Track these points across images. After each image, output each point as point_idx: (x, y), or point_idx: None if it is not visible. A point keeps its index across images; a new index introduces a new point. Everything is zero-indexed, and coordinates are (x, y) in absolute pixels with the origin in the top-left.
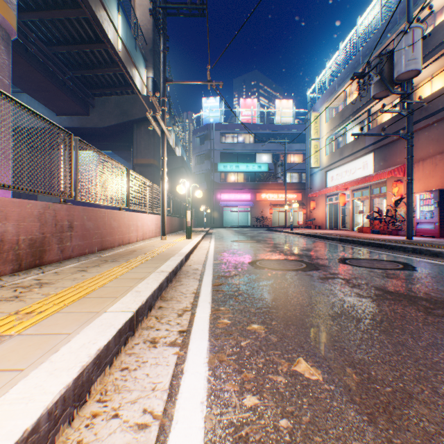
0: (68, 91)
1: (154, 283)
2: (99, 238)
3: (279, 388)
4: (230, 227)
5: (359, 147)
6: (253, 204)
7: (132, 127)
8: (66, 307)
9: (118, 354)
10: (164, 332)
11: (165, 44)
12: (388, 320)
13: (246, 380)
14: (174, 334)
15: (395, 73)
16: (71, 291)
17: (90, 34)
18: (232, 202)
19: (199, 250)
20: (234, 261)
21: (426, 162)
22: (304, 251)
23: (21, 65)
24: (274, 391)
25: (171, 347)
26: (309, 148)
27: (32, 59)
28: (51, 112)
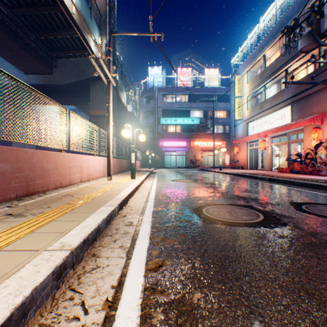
0: (31, 52)
1: None
2: (22, 182)
3: None
4: (170, 167)
5: (278, 101)
6: (188, 149)
7: (89, 84)
8: None
9: None
10: None
11: None
12: None
13: None
14: None
15: (325, 24)
16: None
17: None
18: (172, 148)
19: (140, 192)
20: (176, 208)
21: None
22: (245, 192)
23: None
24: None
25: None
26: (233, 105)
27: None
28: (21, 71)
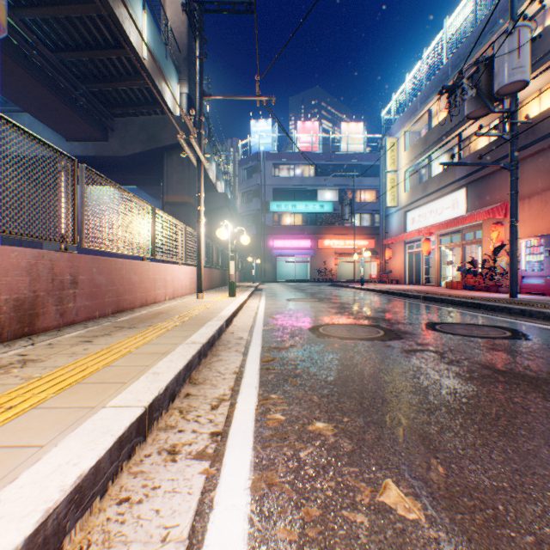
0: (80, 110)
1: (180, 360)
2: (114, 296)
3: (360, 536)
4: (285, 281)
5: (448, 181)
6: (314, 253)
7: (162, 156)
8: (50, 399)
9: (117, 475)
10: (189, 435)
11: (202, 48)
12: (507, 414)
13: (308, 521)
14: (204, 438)
15: (495, 86)
16: (63, 373)
17: (107, 37)
18: (288, 250)
19: (245, 312)
20: (289, 327)
21: (533, 200)
22: (380, 313)
23: (20, 76)
24: (352, 543)
25: (197, 462)
26: (383, 183)
27: (34, 68)
28: (60, 136)
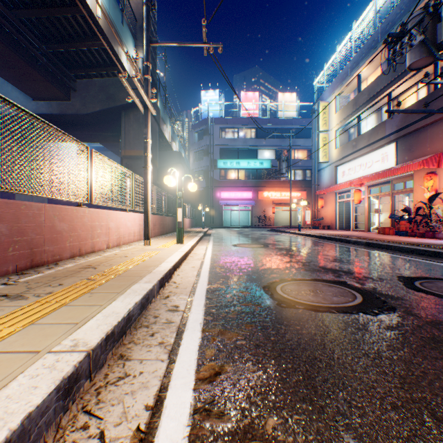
0: (41, 69)
1: None
2: (24, 249)
3: None
4: (230, 227)
5: (378, 137)
6: (255, 202)
7: (120, 114)
8: None
9: None
10: None
11: None
12: None
13: None
14: None
15: None
16: None
17: None
18: (233, 200)
19: (190, 261)
20: (240, 286)
21: None
22: (335, 262)
23: None
24: None
25: None
26: (316, 142)
27: None
28: (27, 96)
